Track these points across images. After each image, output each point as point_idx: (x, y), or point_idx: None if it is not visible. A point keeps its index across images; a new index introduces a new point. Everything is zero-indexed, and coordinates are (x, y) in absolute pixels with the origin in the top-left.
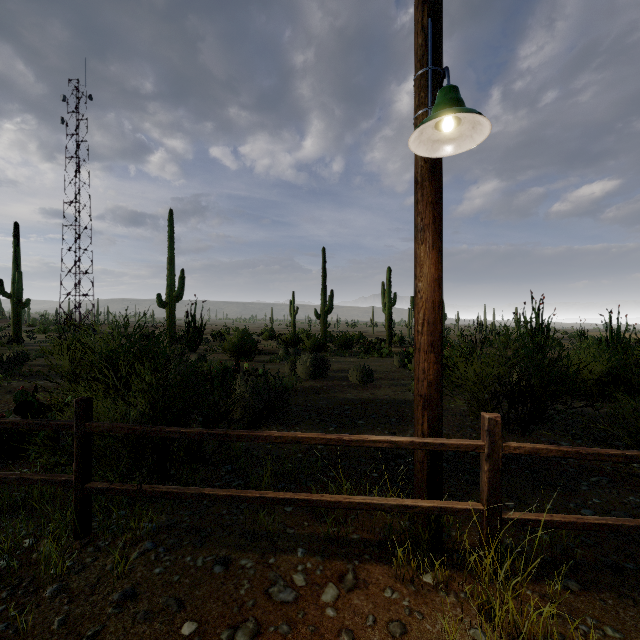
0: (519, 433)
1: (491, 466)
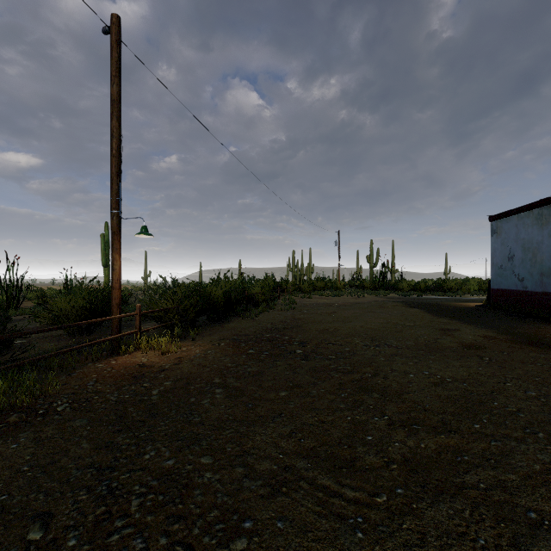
0: (86, 335)
1: (140, 318)
